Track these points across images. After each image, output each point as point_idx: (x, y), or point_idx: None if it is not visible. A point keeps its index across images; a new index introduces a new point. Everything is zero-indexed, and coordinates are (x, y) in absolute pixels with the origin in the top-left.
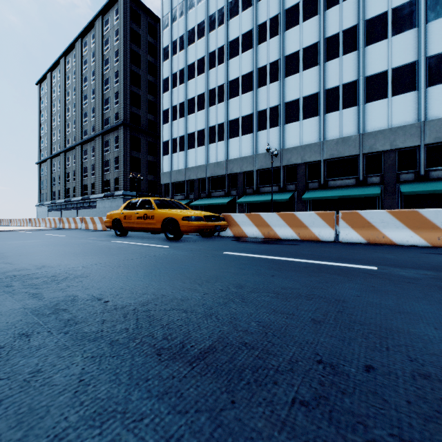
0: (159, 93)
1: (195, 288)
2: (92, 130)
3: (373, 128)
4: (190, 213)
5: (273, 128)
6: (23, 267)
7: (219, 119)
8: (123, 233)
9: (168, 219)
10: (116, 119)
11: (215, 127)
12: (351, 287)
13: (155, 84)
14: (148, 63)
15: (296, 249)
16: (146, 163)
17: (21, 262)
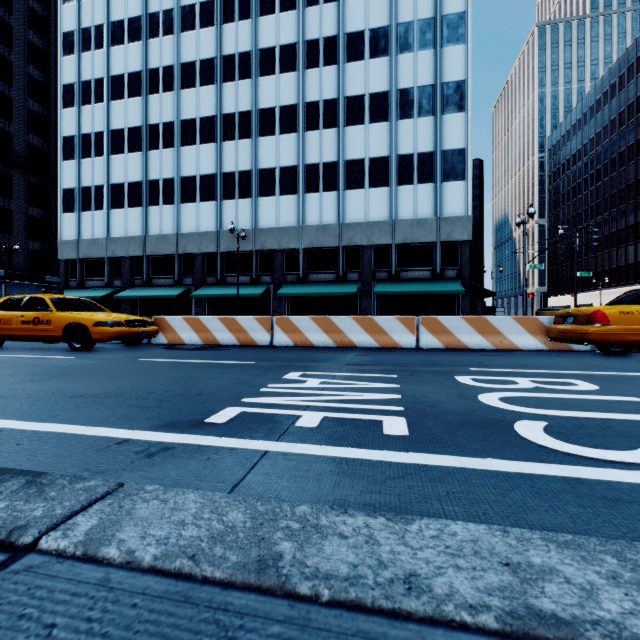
0: (53, 102)
1: (97, 380)
2: None
3: (353, 219)
4: (107, 317)
5: (244, 200)
6: None
7: (166, 172)
8: None
9: (74, 324)
10: None
11: (158, 182)
12: (212, 372)
13: (44, 85)
14: (29, 44)
15: (219, 354)
16: (26, 219)
17: None
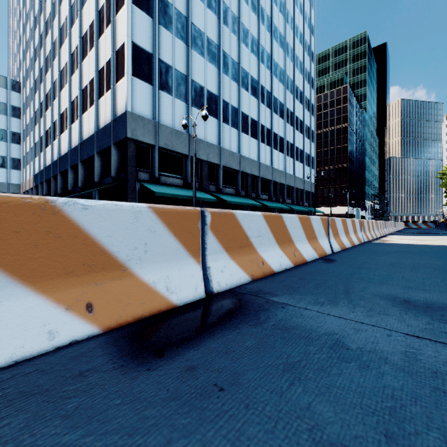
0: None
1: None
2: None
3: (296, 174)
4: None
5: (268, 147)
6: None
7: (233, 101)
8: None
9: None
10: None
11: (228, 105)
12: None
13: None
14: None
15: None
16: None
17: None
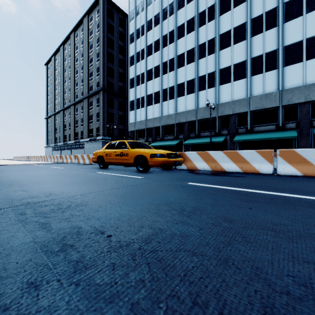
0: (126, 67)
1: (186, 221)
2: (81, 94)
3: (291, 85)
4: (156, 151)
5: (211, 89)
6: (35, 194)
7: (170, 84)
8: (105, 166)
9: (139, 156)
10: (97, 86)
11: (167, 89)
12: None
13: (124, 61)
14: (119, 46)
15: (247, 181)
16: (118, 116)
17: (34, 190)
